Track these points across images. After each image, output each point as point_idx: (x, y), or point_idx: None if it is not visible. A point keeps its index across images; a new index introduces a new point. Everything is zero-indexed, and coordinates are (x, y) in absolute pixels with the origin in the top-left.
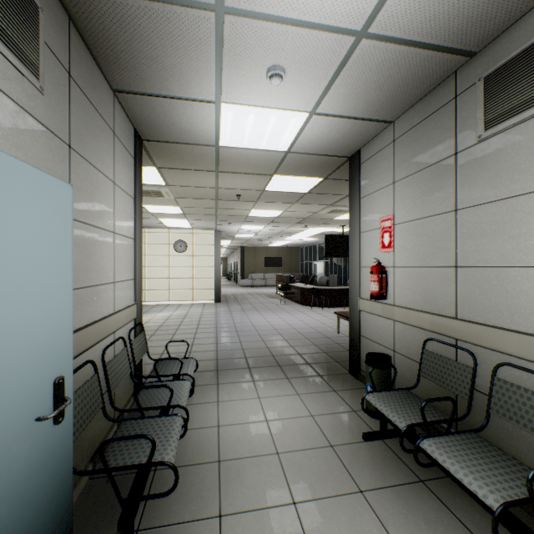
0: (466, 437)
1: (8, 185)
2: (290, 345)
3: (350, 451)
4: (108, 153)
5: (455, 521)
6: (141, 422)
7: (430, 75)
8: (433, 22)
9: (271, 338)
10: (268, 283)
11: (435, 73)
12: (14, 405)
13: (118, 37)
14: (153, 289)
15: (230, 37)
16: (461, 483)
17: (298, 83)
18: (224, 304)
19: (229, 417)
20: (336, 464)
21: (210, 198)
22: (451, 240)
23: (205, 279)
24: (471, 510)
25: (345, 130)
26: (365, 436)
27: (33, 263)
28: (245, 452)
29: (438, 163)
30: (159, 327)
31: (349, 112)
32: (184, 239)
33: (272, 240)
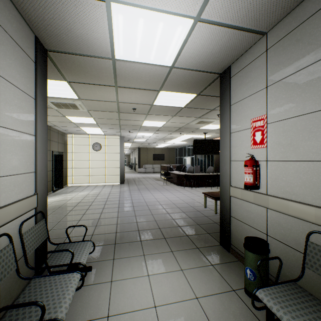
0: None
1: None
2: (172, 218)
3: None
4: None
5: None
6: None
7: None
8: None
9: (158, 212)
10: (155, 170)
11: None
12: None
13: None
14: (78, 175)
15: None
16: None
17: None
18: (126, 185)
19: (119, 303)
20: None
21: (114, 111)
22: None
23: (114, 169)
24: None
25: (223, 43)
26: None
27: None
28: None
29: None
30: (78, 203)
31: (230, 18)
32: (99, 141)
33: (158, 143)
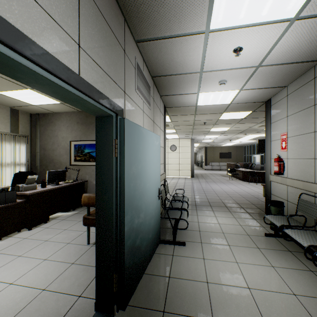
0: (309, 231)
1: (154, 140)
2: (233, 199)
3: (257, 238)
4: (159, 119)
5: (300, 262)
6: (173, 210)
7: (299, 69)
8: (292, 57)
9: (222, 195)
10: (221, 168)
11: (302, 68)
12: (154, 191)
13: (166, 84)
14: None
15: (204, 77)
16: (303, 247)
17: (232, 82)
18: (196, 178)
19: (202, 220)
20: (249, 240)
21: (190, 125)
22: (312, 146)
23: (185, 165)
24: (311, 262)
25: (260, 92)
26: (265, 234)
27: (156, 158)
28: (209, 230)
29: (307, 108)
30: None
31: (259, 87)
32: (175, 144)
33: (224, 142)
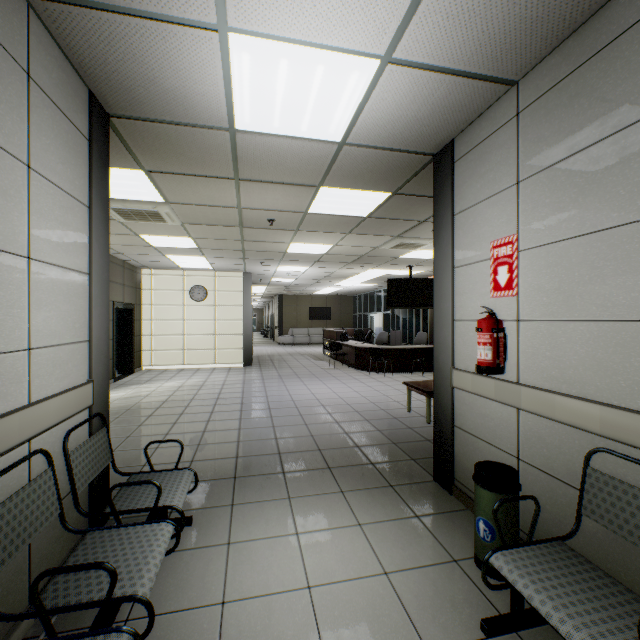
0: None
1: None
2: (344, 430)
3: None
4: (6, 106)
5: None
6: None
7: None
8: None
9: (317, 419)
10: (313, 340)
11: None
12: None
13: None
14: (163, 349)
15: None
16: None
17: None
18: (256, 369)
19: (243, 580)
20: None
21: (232, 225)
22: None
23: (231, 336)
24: None
25: (437, 100)
26: (488, 629)
27: None
28: None
29: (617, 133)
30: (163, 403)
31: (448, 58)
32: (204, 283)
33: (318, 286)
